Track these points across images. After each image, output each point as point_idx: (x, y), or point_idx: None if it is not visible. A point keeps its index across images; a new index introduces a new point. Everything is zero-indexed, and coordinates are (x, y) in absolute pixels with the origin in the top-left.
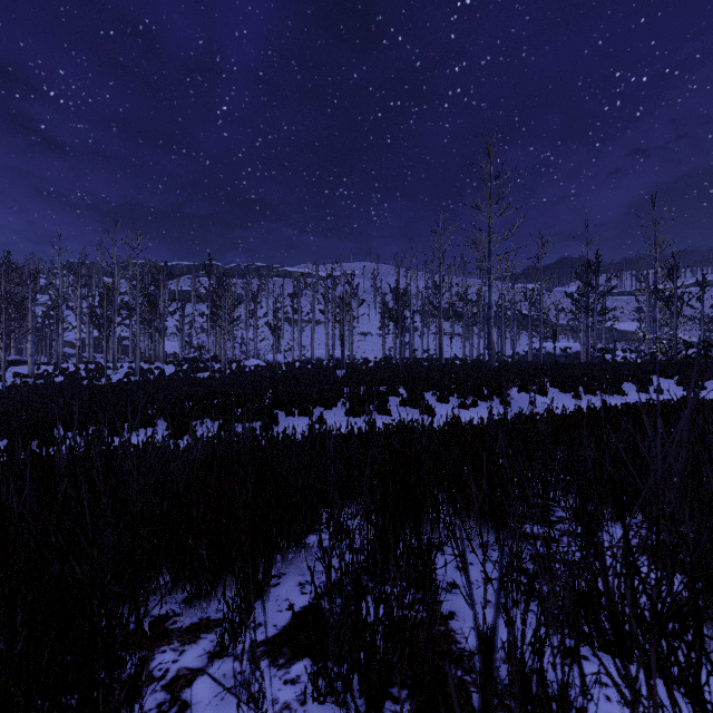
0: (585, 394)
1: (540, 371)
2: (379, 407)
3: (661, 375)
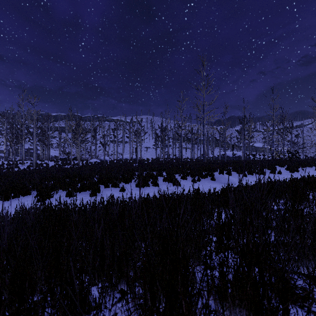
0: (248, 174)
1: (227, 164)
2: (153, 182)
3: (279, 166)
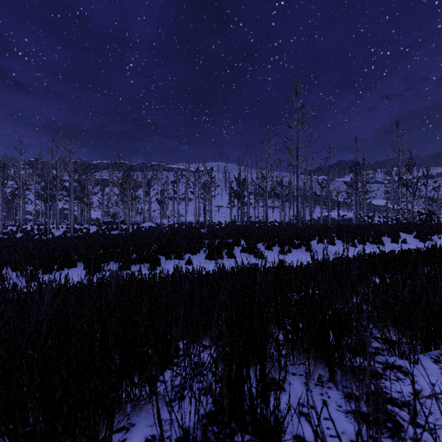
0: (359, 244)
1: (330, 229)
2: (228, 253)
3: (405, 232)
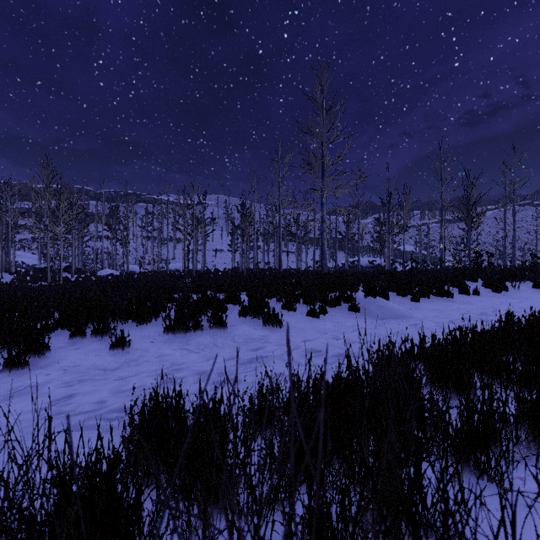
0: (420, 297)
1: (375, 276)
2: (213, 318)
3: (468, 279)
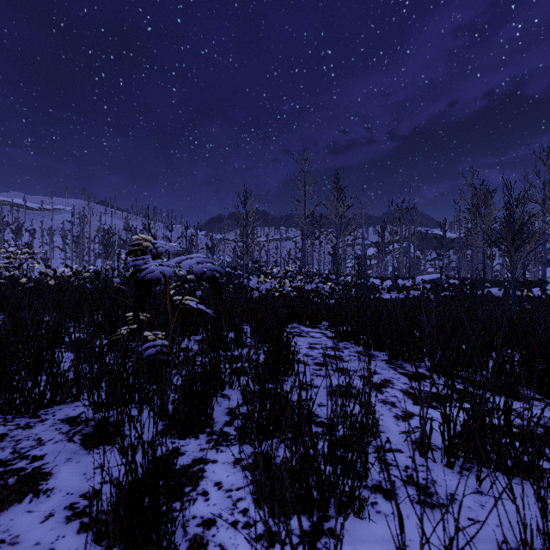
0: None
1: None
2: None
3: None
